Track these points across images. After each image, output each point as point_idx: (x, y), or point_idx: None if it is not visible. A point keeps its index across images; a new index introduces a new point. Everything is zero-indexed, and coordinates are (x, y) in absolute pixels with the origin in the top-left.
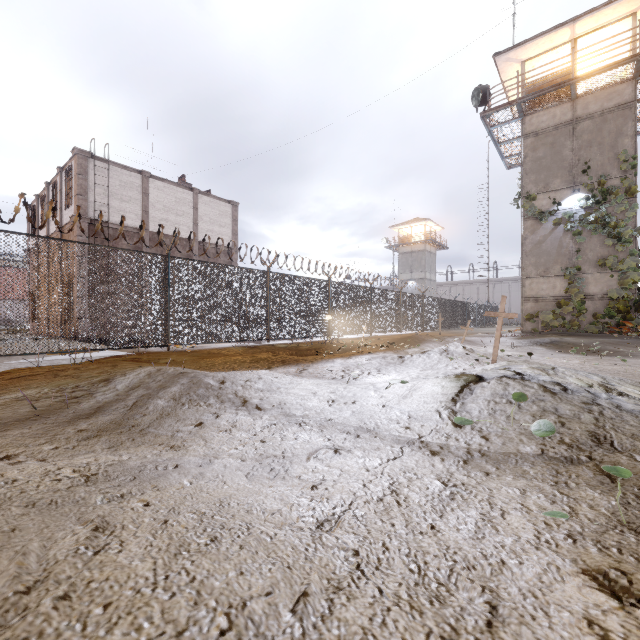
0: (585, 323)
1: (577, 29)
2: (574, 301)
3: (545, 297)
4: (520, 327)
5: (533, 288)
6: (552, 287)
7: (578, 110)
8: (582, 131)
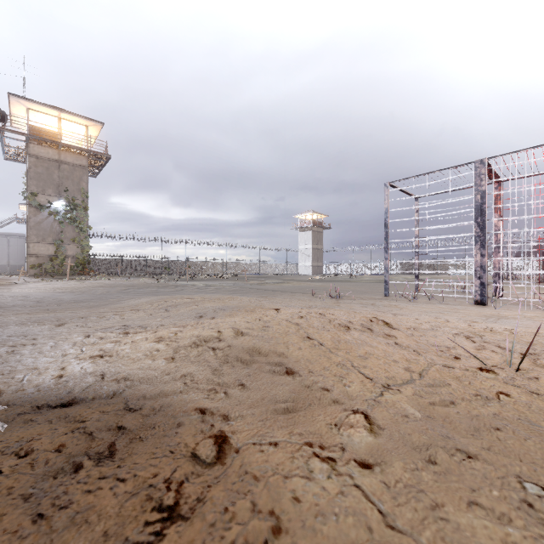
0: (66, 270)
1: (62, 115)
2: (60, 258)
3: (43, 255)
4: (25, 273)
5: (36, 249)
6: (48, 249)
7: (62, 157)
8: (64, 169)
